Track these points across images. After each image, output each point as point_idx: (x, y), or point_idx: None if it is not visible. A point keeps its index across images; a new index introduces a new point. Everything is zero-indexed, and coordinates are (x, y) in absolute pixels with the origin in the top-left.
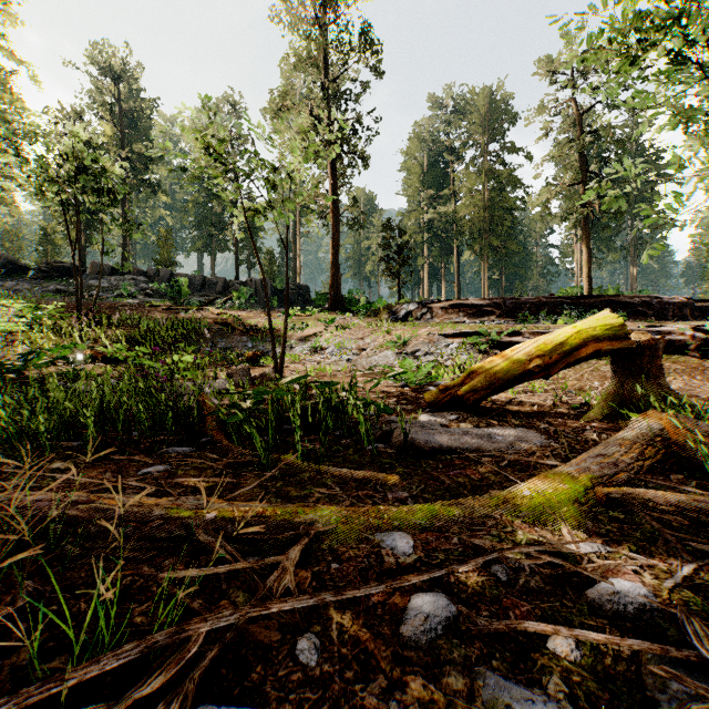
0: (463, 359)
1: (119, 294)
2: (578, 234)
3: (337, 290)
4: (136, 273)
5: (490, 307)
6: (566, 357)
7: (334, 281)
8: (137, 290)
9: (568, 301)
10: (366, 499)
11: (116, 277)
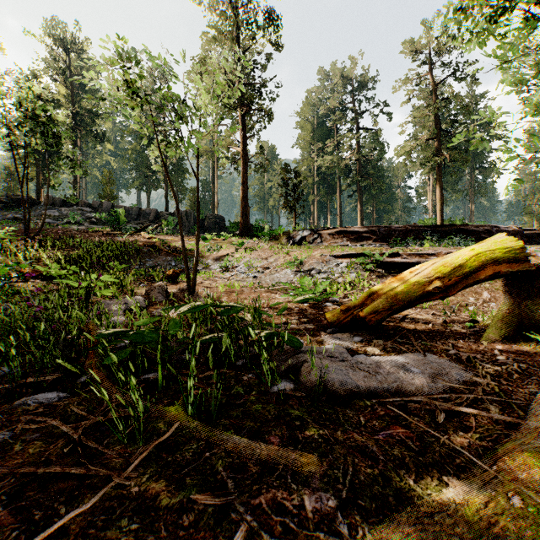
0: (353, 277)
1: (68, 221)
2: (431, 178)
3: (246, 220)
4: (83, 204)
5: (367, 233)
6: (465, 279)
7: (243, 213)
8: (84, 219)
9: (428, 229)
10: (272, 514)
11: (66, 208)
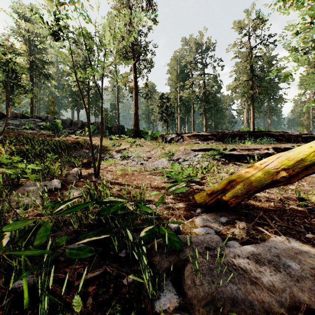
0: (206, 164)
1: (25, 127)
2: (245, 104)
3: (137, 127)
4: (36, 117)
5: (211, 136)
6: (304, 170)
7: (135, 123)
8: (35, 126)
9: (247, 134)
10: None
11: (24, 119)
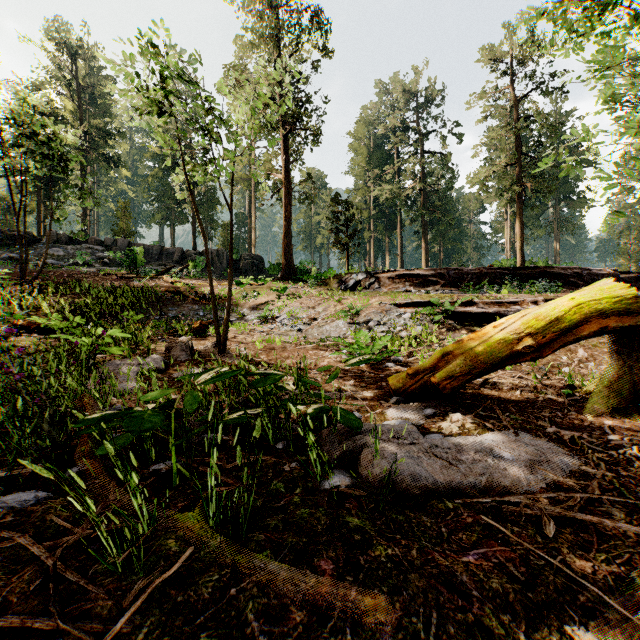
0: (418, 330)
1: (75, 262)
2: (508, 212)
3: (289, 260)
4: (94, 242)
5: (434, 277)
6: (562, 335)
7: (286, 252)
8: (94, 259)
9: (507, 272)
10: None
11: (73, 246)
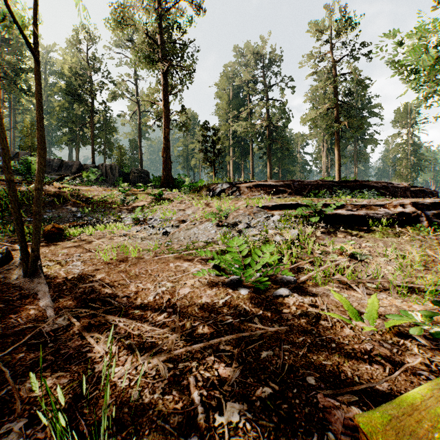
0: (295, 234)
1: None
2: (324, 146)
3: (167, 173)
4: None
5: (283, 187)
6: None
7: (165, 166)
8: None
9: (336, 184)
10: None
11: None
